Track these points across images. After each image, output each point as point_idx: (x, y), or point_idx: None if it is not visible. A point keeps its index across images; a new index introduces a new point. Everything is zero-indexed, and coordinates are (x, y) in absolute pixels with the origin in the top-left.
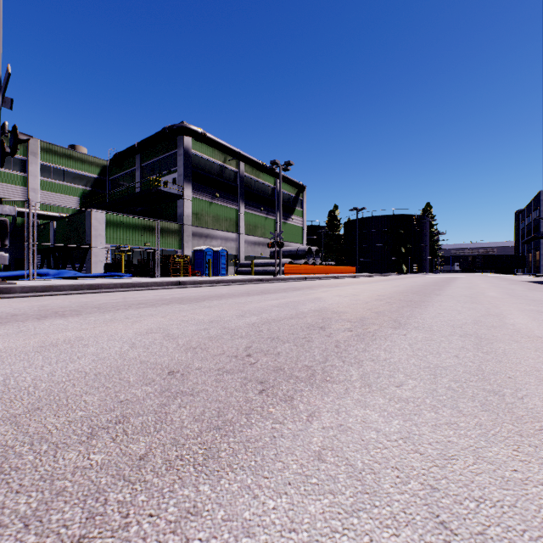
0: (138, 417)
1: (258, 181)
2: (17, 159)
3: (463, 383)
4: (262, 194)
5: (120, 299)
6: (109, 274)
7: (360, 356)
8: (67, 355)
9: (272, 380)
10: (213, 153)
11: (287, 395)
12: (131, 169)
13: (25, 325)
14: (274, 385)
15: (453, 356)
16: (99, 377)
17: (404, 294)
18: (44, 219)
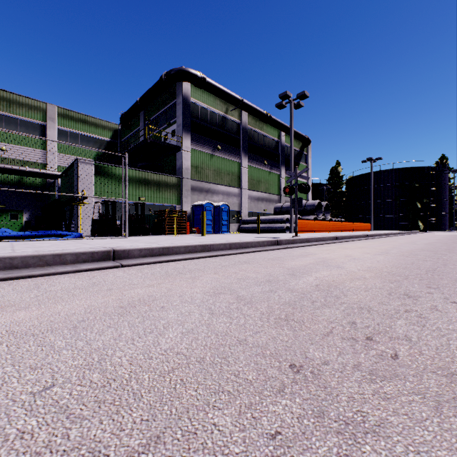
0: None
1: (261, 133)
2: (37, 124)
3: None
4: (265, 148)
5: None
6: (44, 233)
7: None
8: None
9: None
10: (214, 102)
11: None
12: (137, 128)
13: None
14: None
15: None
16: None
17: None
18: None
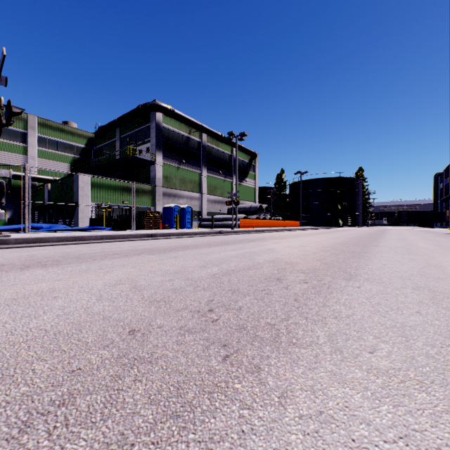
0: (86, 397)
1: (217, 149)
2: (19, 132)
3: (440, 348)
4: (221, 160)
5: (98, 250)
6: (93, 227)
7: (321, 312)
8: (34, 309)
9: (236, 342)
10: (180, 126)
11: (253, 364)
12: (112, 140)
13: (7, 275)
14: (238, 349)
15: (416, 313)
16: (58, 337)
17: (345, 246)
18: (41, 182)
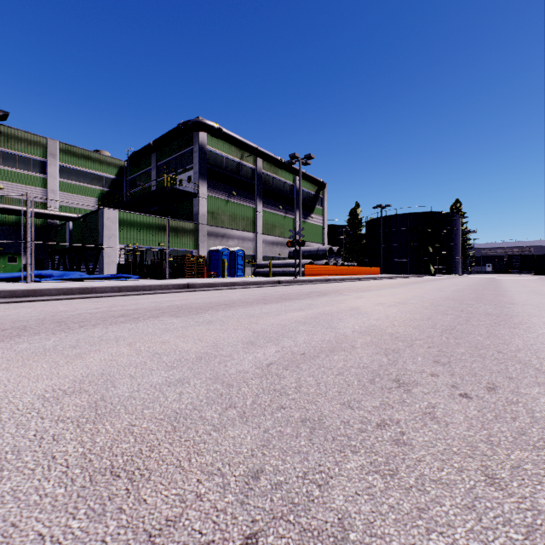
0: None
1: (276, 178)
2: (37, 160)
3: None
4: (280, 192)
5: (103, 308)
6: (116, 275)
7: None
8: None
9: None
10: (229, 149)
11: None
12: (148, 168)
13: None
14: None
15: None
16: None
17: (465, 303)
18: (63, 220)
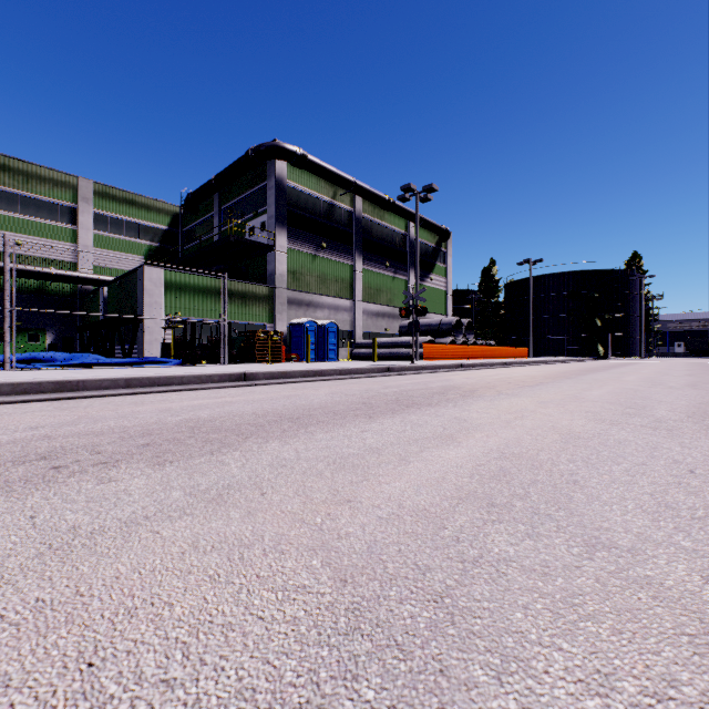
0: None
1: (382, 224)
2: (65, 207)
3: None
4: (388, 244)
5: (44, 428)
6: (145, 360)
7: None
8: None
9: None
10: (317, 184)
11: None
12: (209, 215)
13: None
14: None
15: None
16: None
17: None
18: (98, 285)
